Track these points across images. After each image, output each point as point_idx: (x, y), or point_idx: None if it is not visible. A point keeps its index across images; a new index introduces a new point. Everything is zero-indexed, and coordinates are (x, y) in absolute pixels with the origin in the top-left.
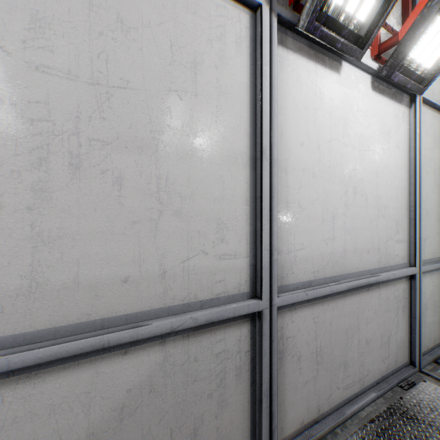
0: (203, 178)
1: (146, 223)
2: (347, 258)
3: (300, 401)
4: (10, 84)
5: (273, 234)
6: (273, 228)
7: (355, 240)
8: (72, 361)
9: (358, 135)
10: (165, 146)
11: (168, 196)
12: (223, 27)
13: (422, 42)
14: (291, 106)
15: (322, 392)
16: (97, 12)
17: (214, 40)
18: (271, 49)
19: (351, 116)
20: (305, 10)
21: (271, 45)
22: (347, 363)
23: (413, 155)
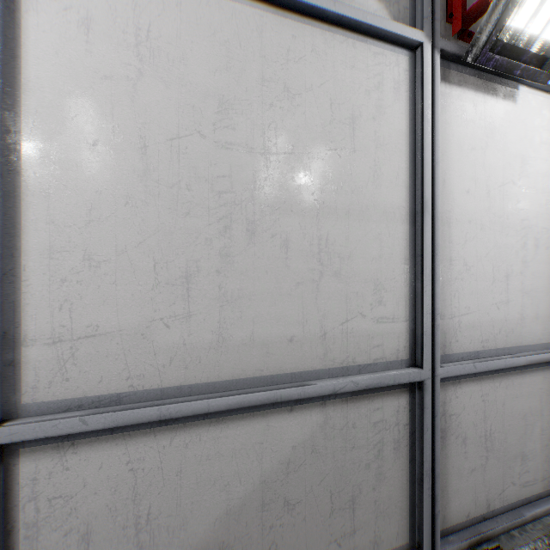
0: (360, 237)
1: (308, 284)
2: (525, 327)
3: (466, 491)
4: (204, 163)
5: (436, 296)
6: (436, 290)
7: (536, 304)
8: (249, 412)
9: (540, 173)
10: (325, 207)
11: (328, 257)
12: (380, 75)
13: None
14: (455, 149)
15: (493, 484)
16: (268, 85)
17: (371, 91)
18: (433, 89)
19: (530, 151)
20: (475, 40)
21: (434, 85)
22: (525, 455)
23: None
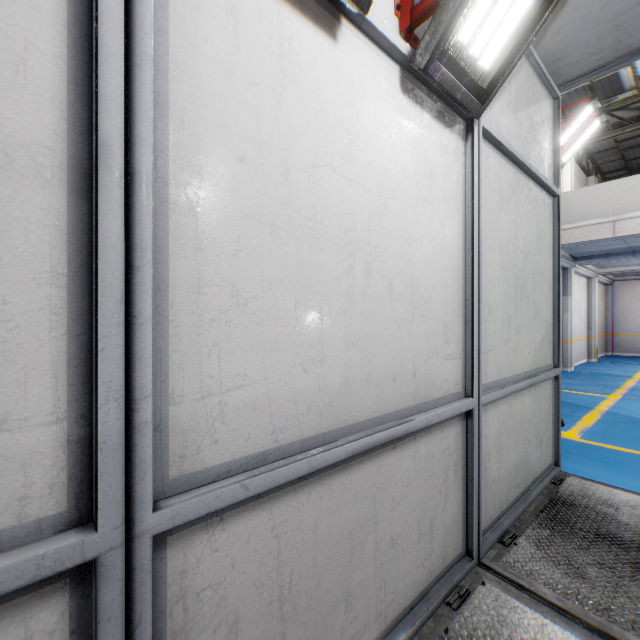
0: None
1: None
2: (352, 396)
3: None
4: None
5: (140, 359)
6: (140, 345)
7: (370, 359)
8: None
9: (375, 166)
10: None
11: None
12: None
13: (474, 13)
14: (212, 69)
15: None
16: None
17: None
18: None
19: (361, 129)
20: None
21: None
22: (352, 593)
23: (470, 217)
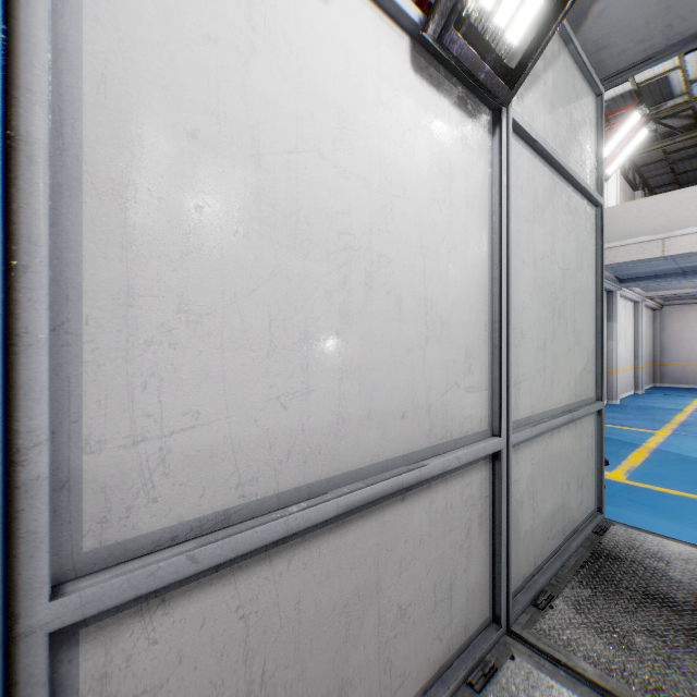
0: None
1: None
2: (348, 437)
3: None
4: None
5: (28, 392)
6: (28, 374)
7: (371, 392)
8: None
9: (378, 157)
10: None
11: None
12: None
13: None
14: (149, 13)
15: None
16: None
17: None
18: None
19: (360, 109)
20: None
21: None
22: (348, 680)
23: (498, 224)
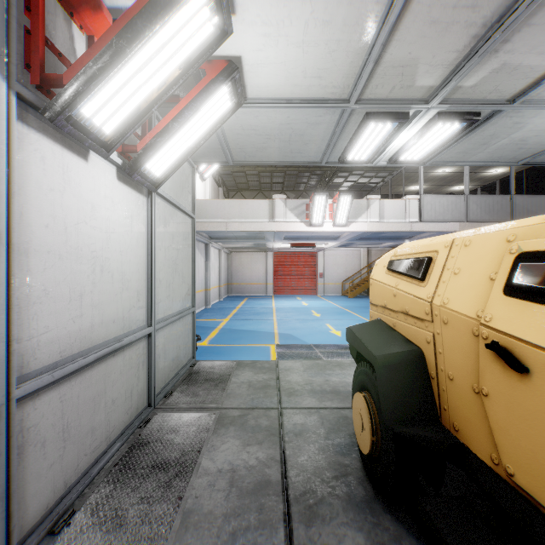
0: None
1: None
2: (95, 332)
3: (45, 487)
4: None
5: (14, 323)
6: (14, 317)
7: (103, 313)
8: None
9: (105, 218)
10: None
11: None
12: None
13: (153, 159)
14: (35, 186)
15: (70, 466)
16: None
17: None
18: (10, 127)
19: (99, 201)
20: (53, 105)
21: (11, 123)
22: (95, 427)
23: (151, 236)
